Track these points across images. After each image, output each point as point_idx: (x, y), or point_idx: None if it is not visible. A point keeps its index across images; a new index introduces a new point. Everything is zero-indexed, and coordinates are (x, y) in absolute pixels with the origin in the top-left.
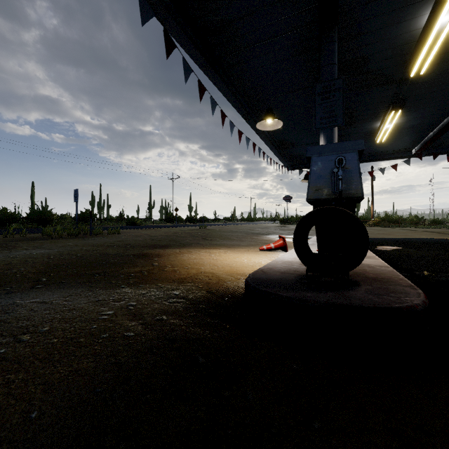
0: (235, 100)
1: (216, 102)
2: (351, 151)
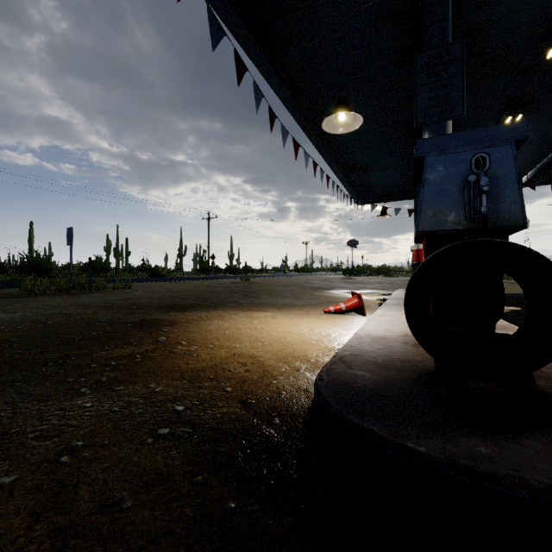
0: (288, 97)
1: (261, 93)
2: (502, 142)
